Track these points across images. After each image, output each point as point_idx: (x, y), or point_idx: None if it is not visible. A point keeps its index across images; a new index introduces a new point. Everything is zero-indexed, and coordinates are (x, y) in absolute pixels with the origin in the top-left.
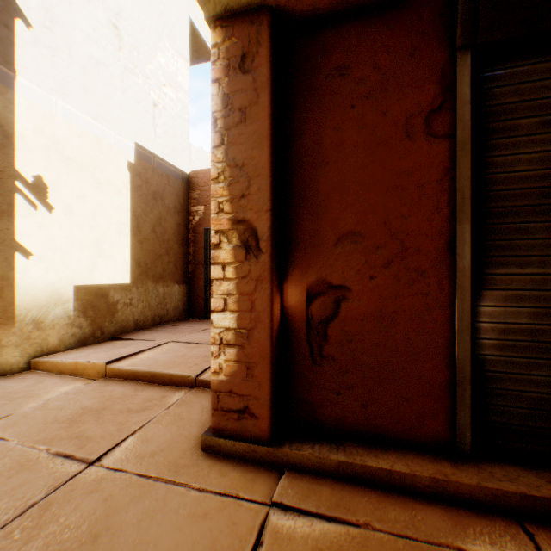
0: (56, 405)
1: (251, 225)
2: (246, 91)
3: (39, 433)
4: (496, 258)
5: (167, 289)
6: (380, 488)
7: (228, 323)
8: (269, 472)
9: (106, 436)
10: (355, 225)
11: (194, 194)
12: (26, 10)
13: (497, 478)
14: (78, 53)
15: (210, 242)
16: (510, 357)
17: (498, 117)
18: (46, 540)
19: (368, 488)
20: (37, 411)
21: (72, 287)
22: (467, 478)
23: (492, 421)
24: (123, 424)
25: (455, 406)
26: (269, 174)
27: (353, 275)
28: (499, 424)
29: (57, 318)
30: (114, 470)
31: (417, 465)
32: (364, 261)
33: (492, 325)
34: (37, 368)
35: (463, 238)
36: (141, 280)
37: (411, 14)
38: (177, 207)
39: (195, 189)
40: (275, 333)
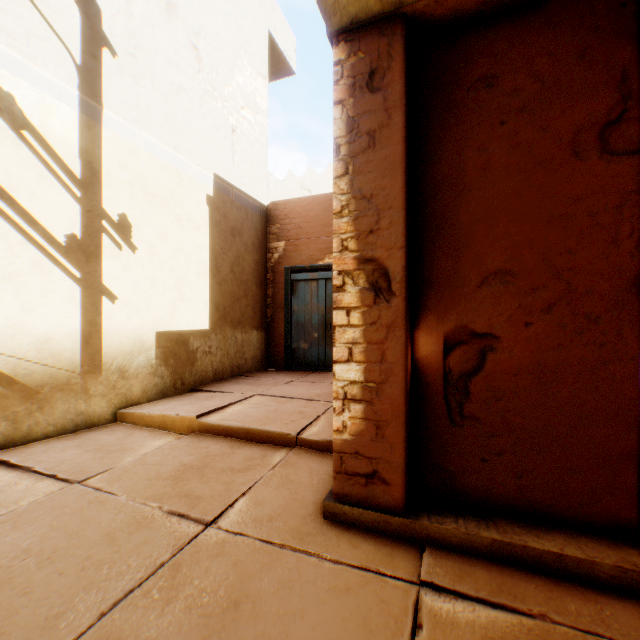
0: (154, 461)
1: (381, 264)
2: (375, 112)
3: (145, 489)
4: None
5: (245, 336)
6: (546, 574)
7: (353, 375)
8: (407, 546)
9: (215, 497)
10: (505, 263)
11: (273, 228)
12: (111, 38)
13: None
14: (159, 80)
15: (291, 282)
16: None
17: None
18: (186, 602)
19: (531, 573)
20: (136, 465)
21: (154, 334)
22: None
23: None
24: (229, 484)
25: (639, 482)
26: (404, 206)
27: (502, 321)
28: None
29: (139, 366)
30: (233, 533)
31: (592, 550)
32: (517, 305)
33: None
34: (122, 419)
35: None
36: (220, 325)
37: (579, 7)
38: (255, 244)
39: (274, 223)
40: (408, 388)
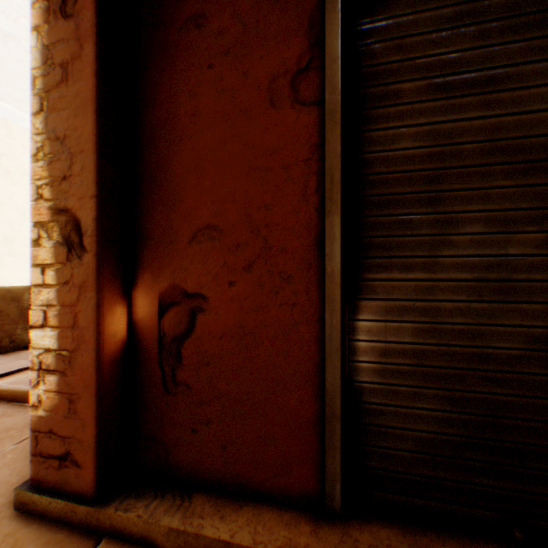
0: None
1: (75, 215)
2: (69, 42)
3: None
4: (377, 260)
5: None
6: None
7: (49, 342)
8: (82, 542)
9: None
10: (213, 217)
11: None
12: None
13: None
14: None
15: None
16: (393, 385)
17: (380, 81)
18: None
19: None
20: None
21: None
22: None
23: (373, 466)
24: None
25: (325, 449)
26: (95, 149)
27: (210, 280)
28: (381, 469)
29: None
30: None
31: (266, 531)
32: (223, 262)
33: (373, 345)
34: None
35: (333, 233)
36: None
37: None
38: None
39: None
40: (111, 355)
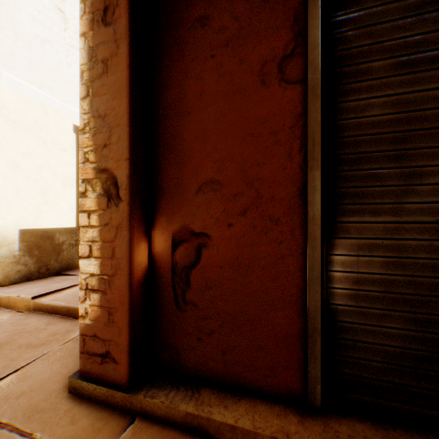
0: None
1: (112, 173)
2: (108, 43)
3: None
4: (350, 206)
5: None
6: None
7: (93, 269)
8: (121, 419)
9: None
10: (215, 174)
11: None
12: None
13: None
14: (24, 32)
15: None
16: (363, 308)
17: (352, 61)
18: None
19: None
20: None
21: (18, 231)
22: (309, 438)
23: (346, 373)
24: (14, 360)
25: (307, 357)
26: (128, 123)
27: (213, 222)
28: (353, 376)
29: (2, 257)
30: None
31: (262, 419)
32: (223, 209)
33: (346, 275)
34: None
35: (314, 185)
36: None
37: None
38: None
39: None
40: (138, 279)
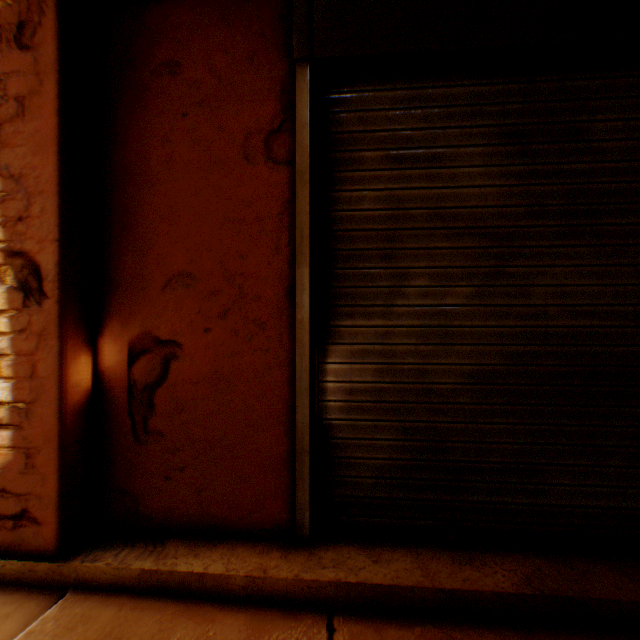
0: None
1: (34, 259)
2: (27, 75)
3: None
4: (343, 308)
5: None
6: (187, 598)
7: (2, 395)
8: (45, 598)
9: None
10: (188, 265)
11: None
12: None
13: (323, 565)
14: None
15: None
16: (357, 421)
17: (346, 147)
18: None
19: (170, 601)
20: None
21: None
22: (288, 570)
23: (340, 495)
24: None
25: (296, 483)
26: (58, 191)
27: (185, 327)
28: (347, 497)
29: None
30: None
31: (239, 561)
32: (198, 309)
33: (340, 385)
34: None
35: (303, 284)
36: None
37: (251, 10)
38: None
39: None
40: (76, 406)
